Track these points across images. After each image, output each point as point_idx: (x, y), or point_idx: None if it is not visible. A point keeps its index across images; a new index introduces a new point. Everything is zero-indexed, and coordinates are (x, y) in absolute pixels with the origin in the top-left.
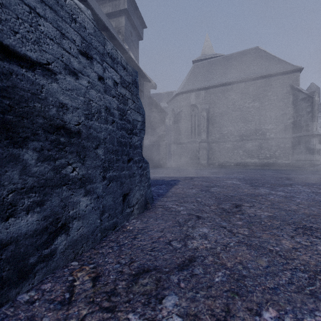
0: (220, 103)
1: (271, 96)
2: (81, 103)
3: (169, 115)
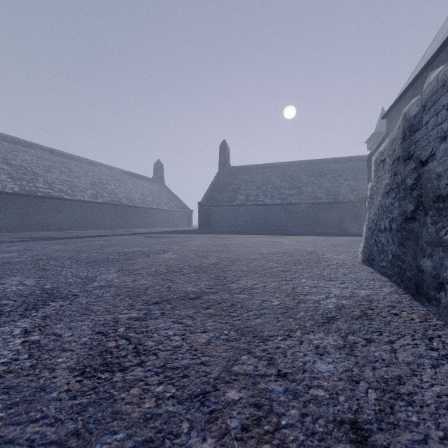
0: None
1: None
2: None
3: None
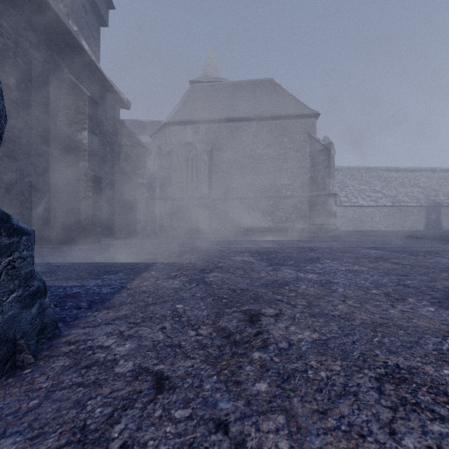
0: (227, 144)
1: (287, 143)
2: None
3: (154, 154)
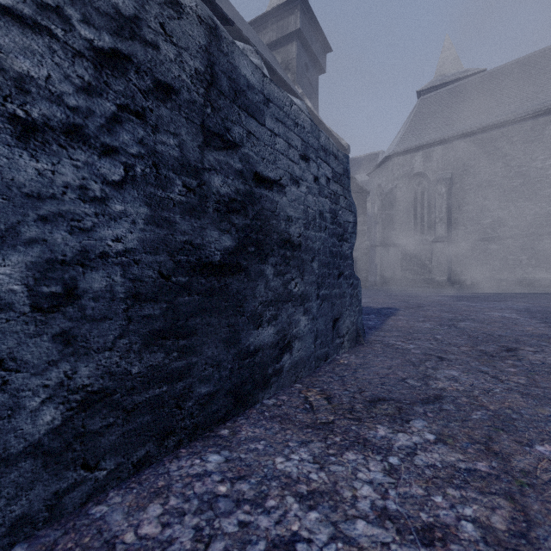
0: (476, 165)
1: None
2: (301, 212)
3: (372, 195)
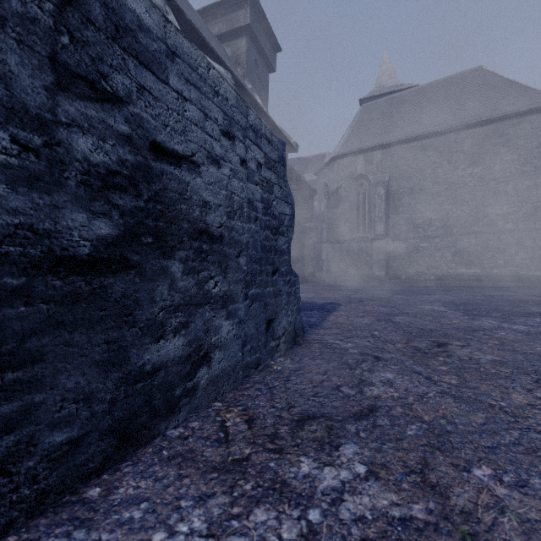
0: (409, 170)
1: (507, 154)
2: (223, 198)
3: (319, 194)
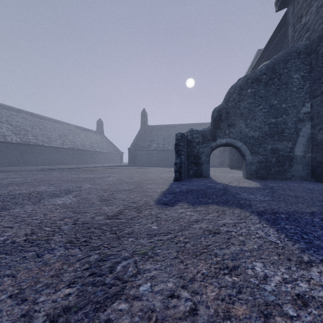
0: None
1: None
2: None
3: None
